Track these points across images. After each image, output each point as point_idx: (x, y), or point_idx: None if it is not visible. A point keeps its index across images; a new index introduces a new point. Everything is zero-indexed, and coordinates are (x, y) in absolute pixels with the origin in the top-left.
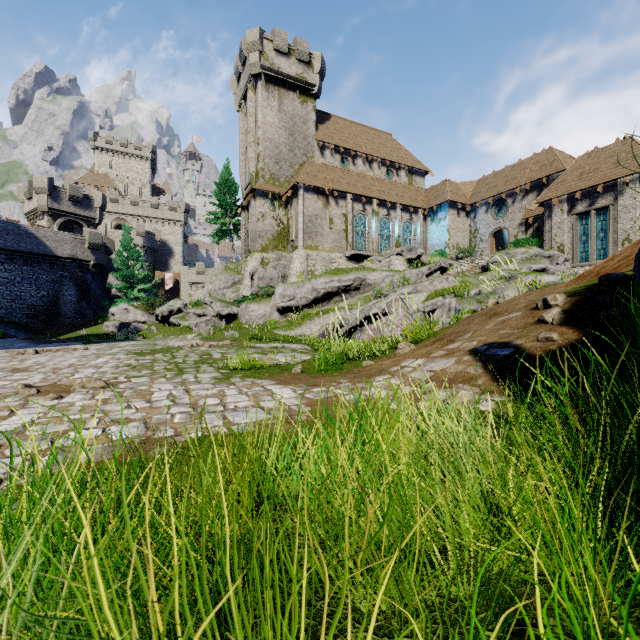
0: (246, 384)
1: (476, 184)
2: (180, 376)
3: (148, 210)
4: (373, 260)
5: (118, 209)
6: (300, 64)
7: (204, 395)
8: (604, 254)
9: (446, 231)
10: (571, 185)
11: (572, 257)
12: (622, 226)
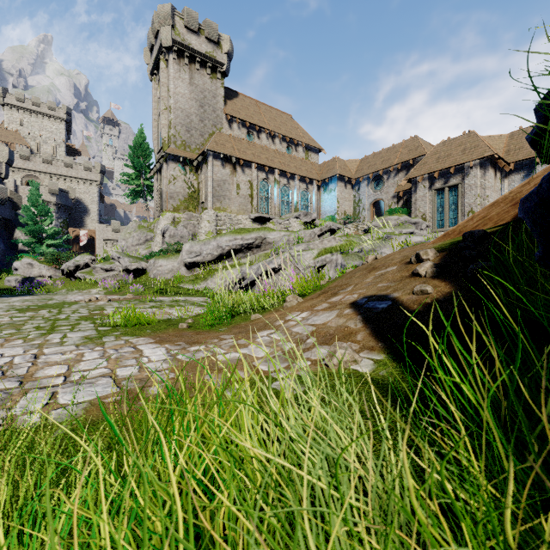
0: (117, 344)
1: (359, 162)
2: (45, 336)
3: (62, 169)
4: (275, 222)
5: (29, 166)
6: (210, 43)
7: (53, 362)
8: (455, 222)
9: (336, 200)
10: (431, 166)
11: (432, 224)
12: (468, 201)
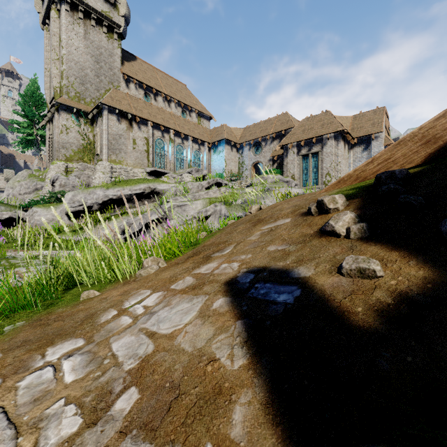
0: None
1: (243, 130)
2: None
3: None
4: (169, 176)
5: None
6: (106, 3)
7: None
8: (316, 182)
9: (224, 160)
10: (299, 136)
11: (299, 183)
12: (325, 165)
